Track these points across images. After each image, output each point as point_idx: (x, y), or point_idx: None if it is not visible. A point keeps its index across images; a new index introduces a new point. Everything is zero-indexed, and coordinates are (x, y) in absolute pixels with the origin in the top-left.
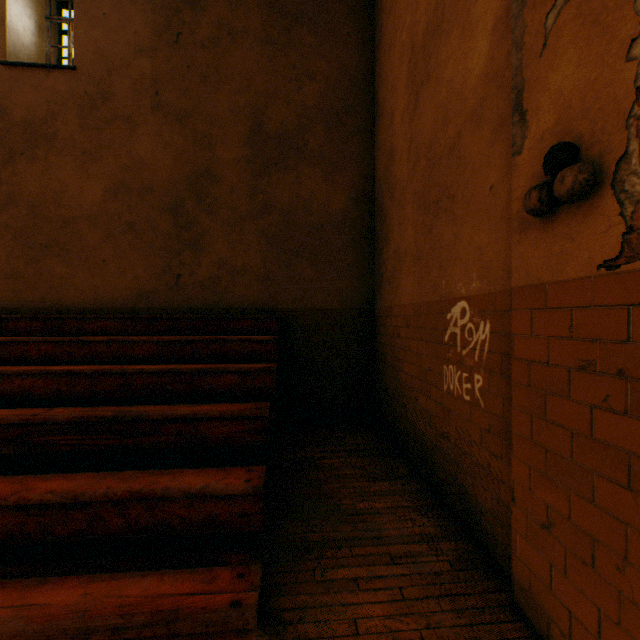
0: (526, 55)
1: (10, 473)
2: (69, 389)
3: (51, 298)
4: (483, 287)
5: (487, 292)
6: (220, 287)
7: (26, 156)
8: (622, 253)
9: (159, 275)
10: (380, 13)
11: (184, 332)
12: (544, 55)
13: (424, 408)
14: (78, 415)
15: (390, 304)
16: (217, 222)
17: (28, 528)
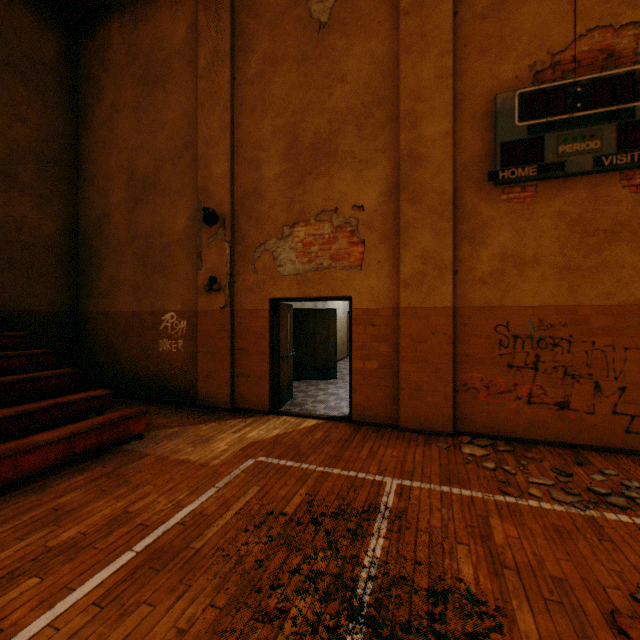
0: (203, 244)
1: None
2: None
3: None
4: (184, 308)
5: (186, 310)
6: None
7: None
8: (226, 306)
9: None
10: (89, 110)
11: None
12: (208, 248)
13: (145, 364)
14: None
15: (105, 310)
16: None
17: None
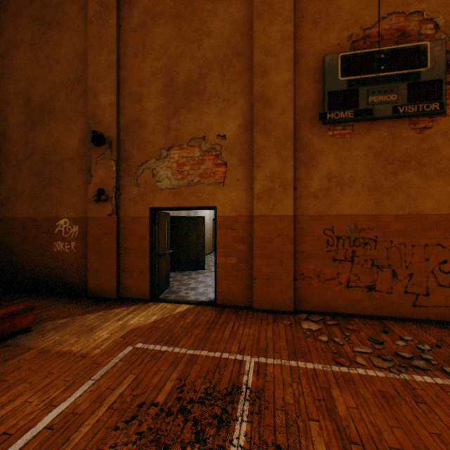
0: (93, 161)
1: None
2: None
3: None
4: (76, 215)
5: (78, 217)
6: None
7: None
8: (112, 213)
9: None
10: None
11: None
12: (97, 165)
13: (40, 262)
14: None
15: (4, 216)
16: None
17: None
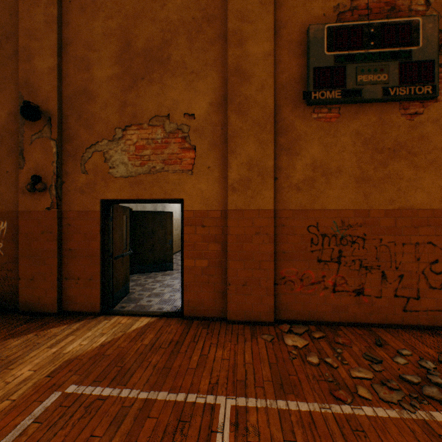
0: (26, 140)
1: None
2: None
3: None
4: (4, 208)
5: (6, 210)
6: None
7: None
8: (52, 206)
9: None
10: None
11: None
12: (32, 146)
13: None
14: None
15: None
16: None
17: None
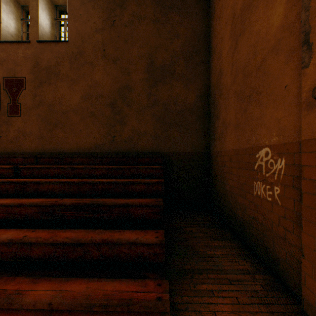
0: (312, 13)
1: (45, 228)
2: (68, 190)
3: (57, 148)
4: (280, 140)
5: (283, 143)
6: (133, 142)
7: (47, 83)
8: None
9: (105, 136)
10: (213, 1)
11: (117, 163)
12: None
13: (241, 203)
14: (75, 202)
15: (219, 149)
16: (132, 110)
17: (57, 254)
